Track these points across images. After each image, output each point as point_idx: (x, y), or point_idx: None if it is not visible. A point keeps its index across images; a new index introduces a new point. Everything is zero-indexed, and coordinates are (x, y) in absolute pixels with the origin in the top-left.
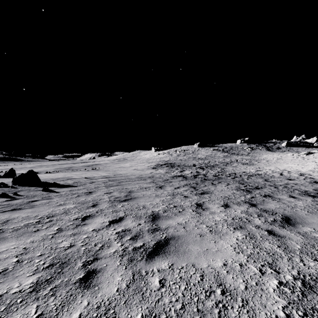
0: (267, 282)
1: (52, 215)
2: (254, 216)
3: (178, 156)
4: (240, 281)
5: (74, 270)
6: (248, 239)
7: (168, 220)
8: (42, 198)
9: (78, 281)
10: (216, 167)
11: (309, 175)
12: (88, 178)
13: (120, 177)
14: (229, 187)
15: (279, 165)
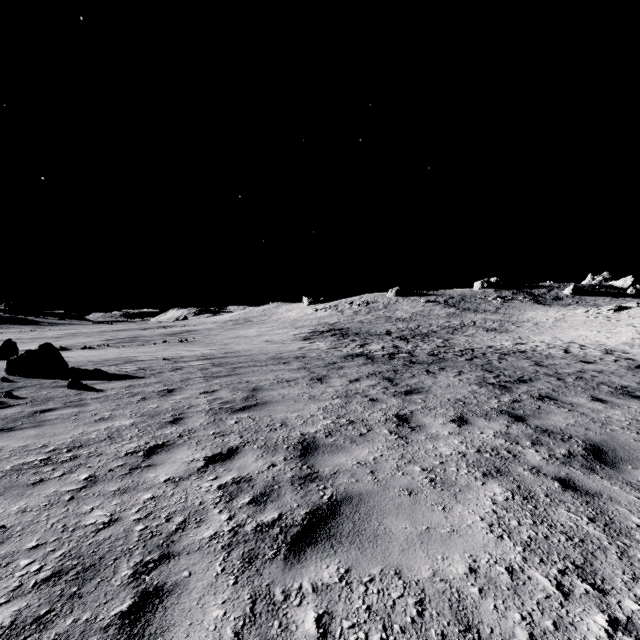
0: (580, 622)
1: (81, 443)
2: (524, 444)
3: (356, 314)
4: (514, 618)
5: (111, 587)
6: (519, 502)
7: (336, 454)
8: (65, 404)
9: (116, 623)
10: (434, 336)
11: (625, 353)
12: (169, 359)
13: (236, 357)
14: (464, 378)
15: (560, 333)
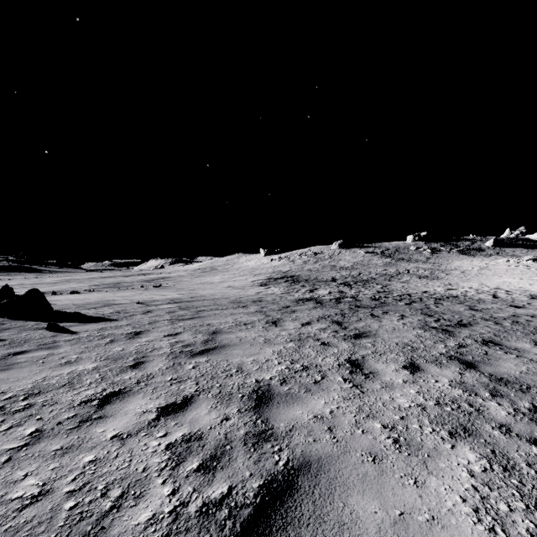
0: None
1: (40, 390)
2: (484, 395)
3: (305, 263)
4: None
5: None
6: (500, 474)
7: (291, 406)
8: (38, 346)
9: None
10: (373, 282)
11: None
12: (142, 303)
13: (201, 301)
14: (407, 322)
15: (486, 280)
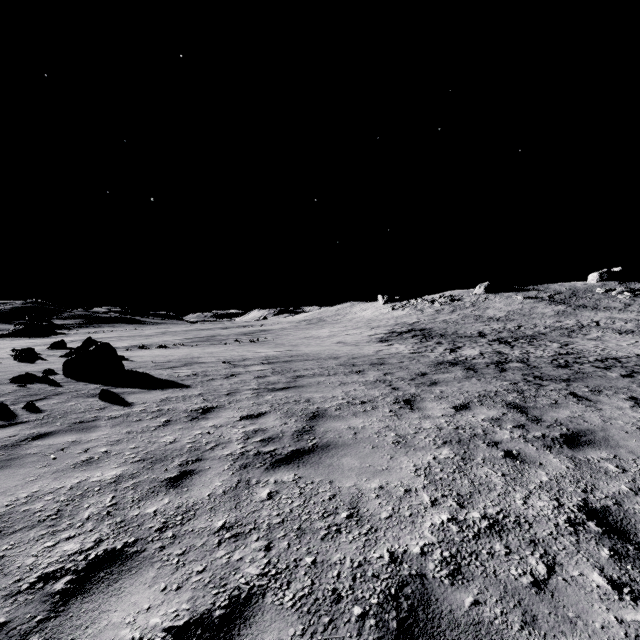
0: None
1: (3, 527)
2: None
3: (438, 313)
4: None
5: None
6: None
7: None
8: (70, 426)
9: None
10: (544, 339)
11: None
12: (229, 362)
13: (302, 361)
14: None
15: None
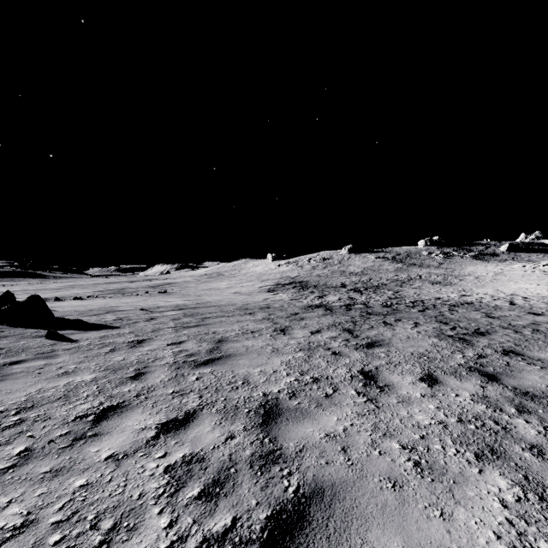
0: None
1: (33, 403)
2: (510, 411)
3: (314, 269)
4: None
5: None
6: (537, 505)
7: (301, 422)
8: (35, 356)
9: None
10: (384, 288)
11: None
12: (146, 309)
13: (207, 307)
14: (421, 330)
15: (501, 286)
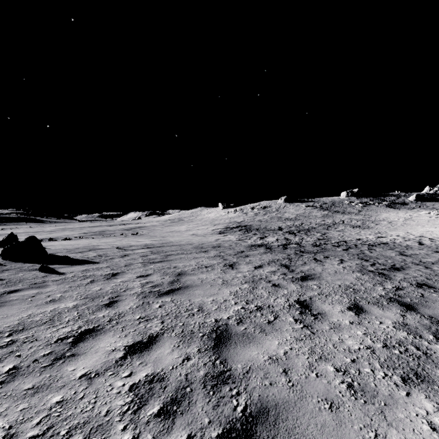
0: None
1: (24, 327)
2: (428, 338)
3: (256, 215)
4: None
5: None
6: None
7: (247, 346)
8: (30, 286)
9: None
10: (314, 231)
11: None
12: (121, 248)
13: (169, 246)
14: (346, 265)
15: (411, 229)
